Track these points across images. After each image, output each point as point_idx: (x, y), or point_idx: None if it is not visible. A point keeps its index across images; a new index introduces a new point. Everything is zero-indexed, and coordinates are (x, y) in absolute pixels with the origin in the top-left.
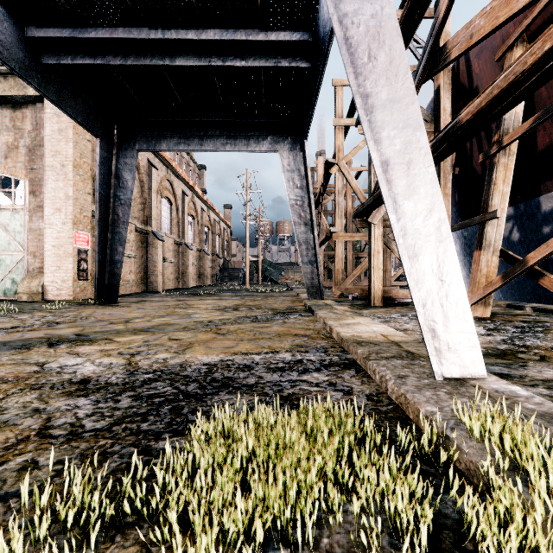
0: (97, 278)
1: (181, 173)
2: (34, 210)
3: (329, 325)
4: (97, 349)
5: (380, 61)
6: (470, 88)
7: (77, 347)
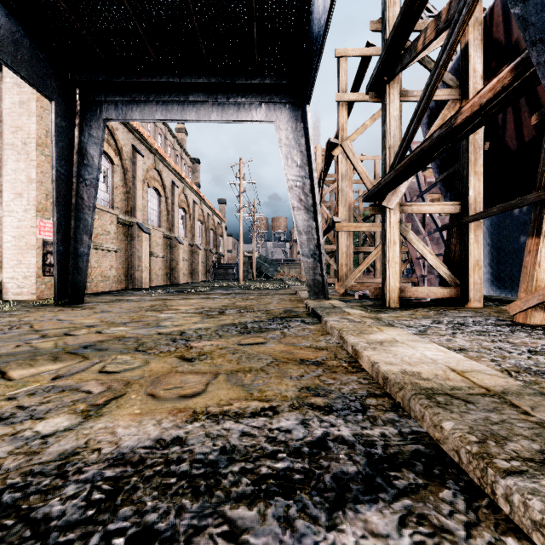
0: (56, 274)
1: (170, 162)
2: None
3: (352, 344)
4: None
5: None
6: (507, 43)
7: None
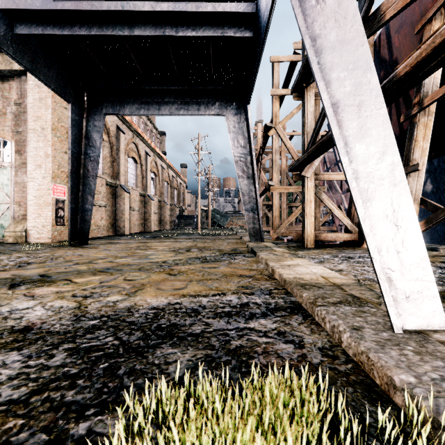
0: (70, 224)
1: (144, 137)
2: (19, 166)
3: (271, 266)
4: (53, 291)
5: (328, 4)
6: (390, 60)
7: (35, 289)
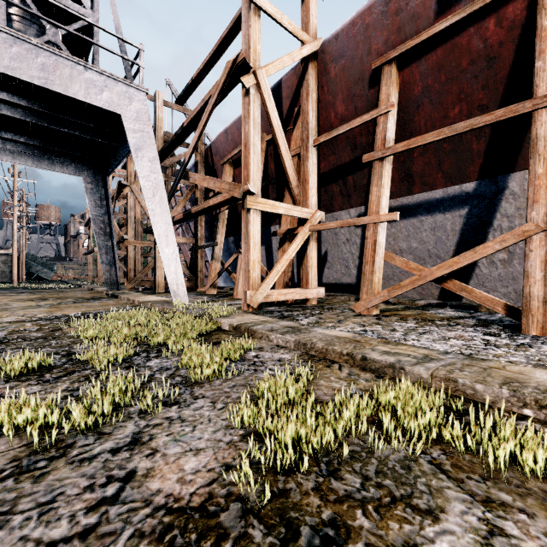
0: None
1: None
2: None
3: (132, 299)
4: None
5: (158, 197)
6: (213, 168)
7: None
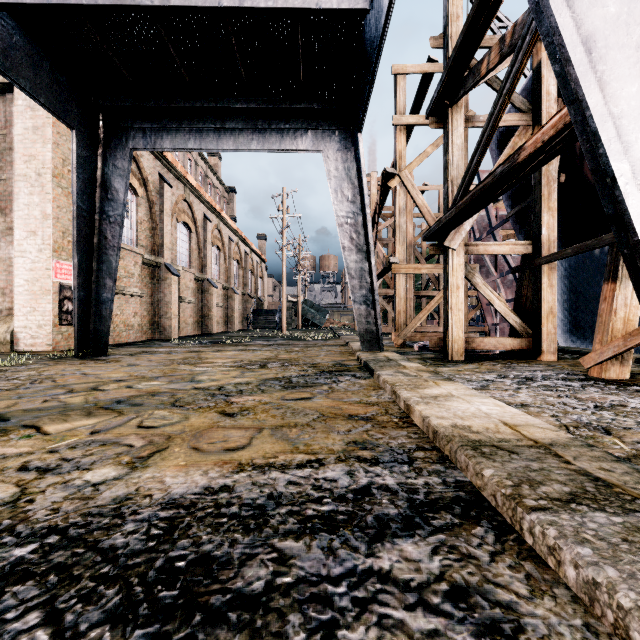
0: (77, 323)
1: (202, 193)
2: (2, 233)
3: (404, 398)
4: None
5: None
6: None
7: None
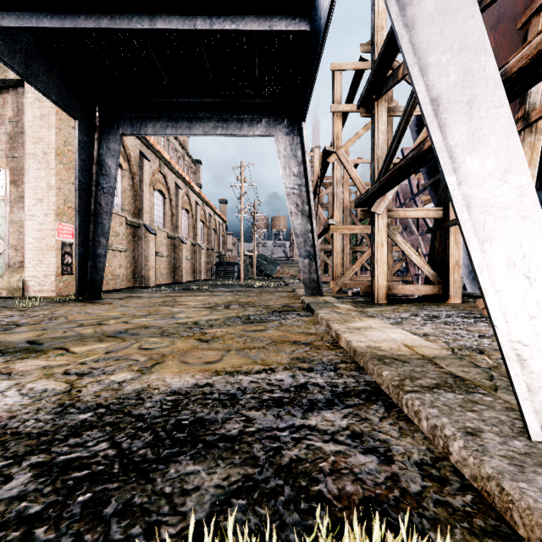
0: (77, 273)
1: (174, 165)
2: (15, 201)
3: (335, 329)
4: (40, 365)
5: None
6: None
7: (16, 362)
